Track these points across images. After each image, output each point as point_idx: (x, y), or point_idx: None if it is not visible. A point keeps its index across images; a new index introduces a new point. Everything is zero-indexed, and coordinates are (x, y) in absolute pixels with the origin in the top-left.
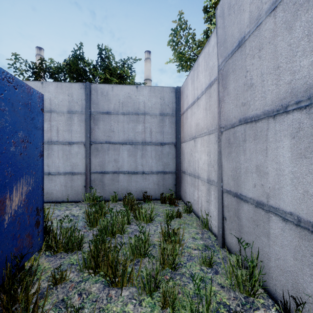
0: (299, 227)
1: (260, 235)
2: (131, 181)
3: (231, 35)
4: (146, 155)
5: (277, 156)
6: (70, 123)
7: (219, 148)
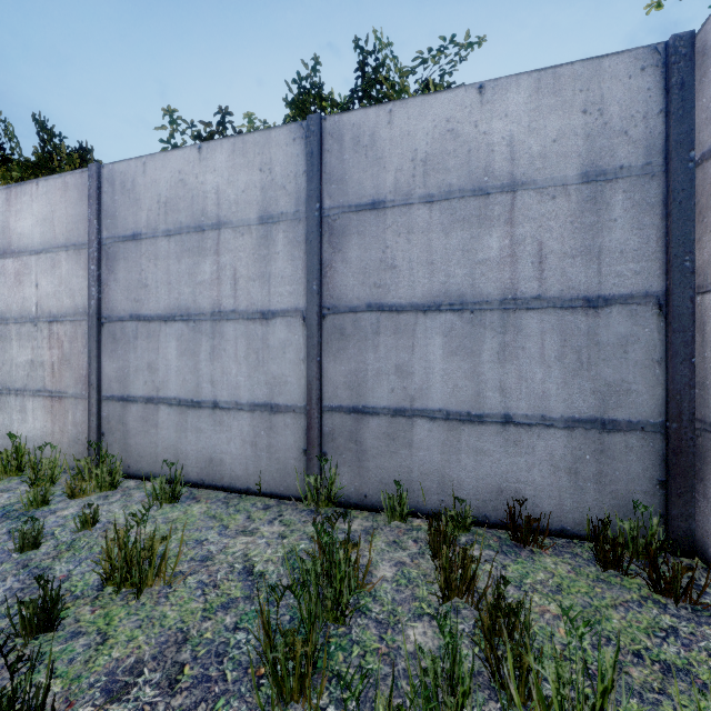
0: None
1: None
2: (459, 449)
3: None
4: (519, 350)
5: None
6: (266, 255)
7: None
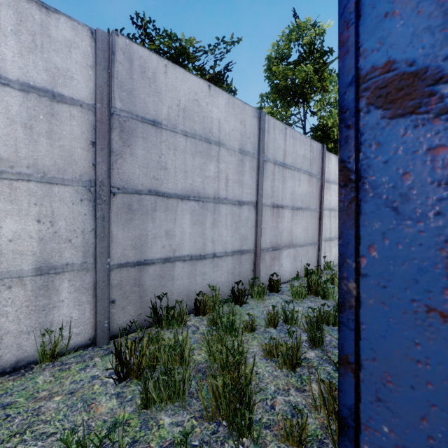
0: (191, 260)
1: (167, 282)
2: None
3: (144, 102)
4: None
5: (183, 224)
6: None
7: (102, 213)
